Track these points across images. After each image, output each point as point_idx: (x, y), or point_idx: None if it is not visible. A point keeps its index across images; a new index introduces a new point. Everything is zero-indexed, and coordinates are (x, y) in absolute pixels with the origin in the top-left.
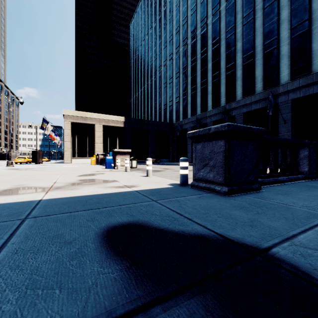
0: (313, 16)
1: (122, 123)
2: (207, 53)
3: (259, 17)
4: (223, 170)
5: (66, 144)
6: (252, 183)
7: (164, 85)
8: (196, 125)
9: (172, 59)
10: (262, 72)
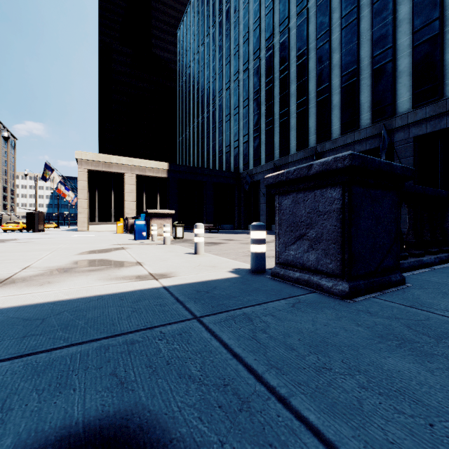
0: (446, 13)
1: (165, 173)
2: (289, 70)
3: (366, 16)
4: (338, 248)
5: (81, 203)
6: (389, 272)
7: (227, 118)
8: None
9: (238, 80)
10: (369, 97)
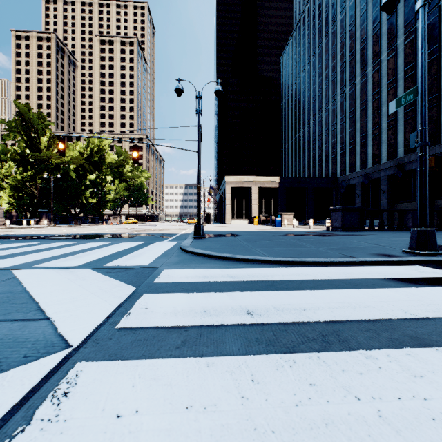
0: None
1: (277, 184)
2: (380, 95)
3: None
4: (341, 223)
5: (227, 207)
6: (356, 228)
7: (326, 132)
8: (364, 182)
9: (335, 102)
10: None
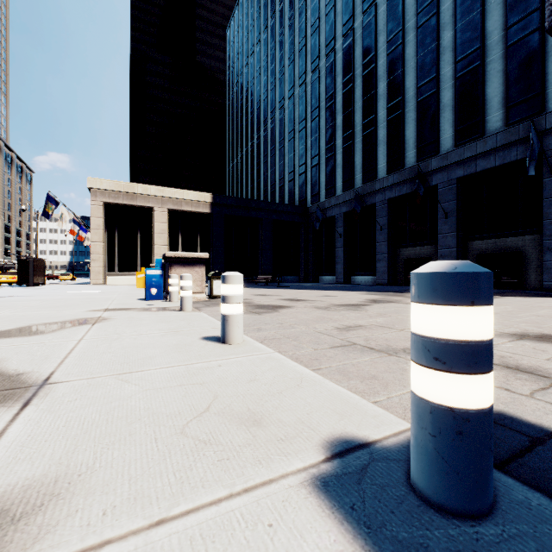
0: None
1: (207, 207)
2: (376, 63)
3: None
4: None
5: (95, 247)
6: None
7: (290, 135)
8: (355, 207)
9: (304, 84)
10: (501, 89)
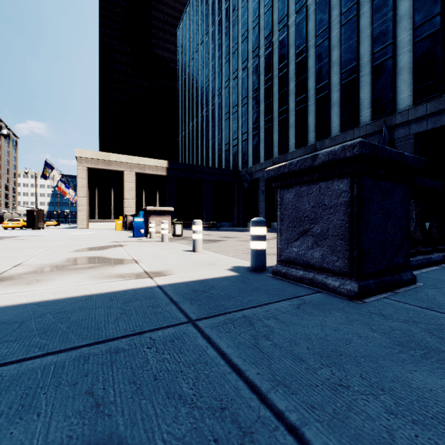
0: None
1: (164, 171)
2: (288, 68)
3: (365, 12)
4: (345, 244)
5: (81, 201)
6: (400, 270)
7: (226, 116)
8: None
9: (237, 79)
10: (369, 94)
